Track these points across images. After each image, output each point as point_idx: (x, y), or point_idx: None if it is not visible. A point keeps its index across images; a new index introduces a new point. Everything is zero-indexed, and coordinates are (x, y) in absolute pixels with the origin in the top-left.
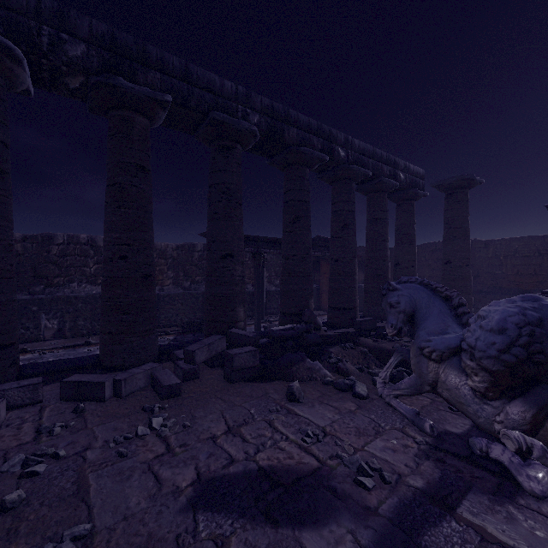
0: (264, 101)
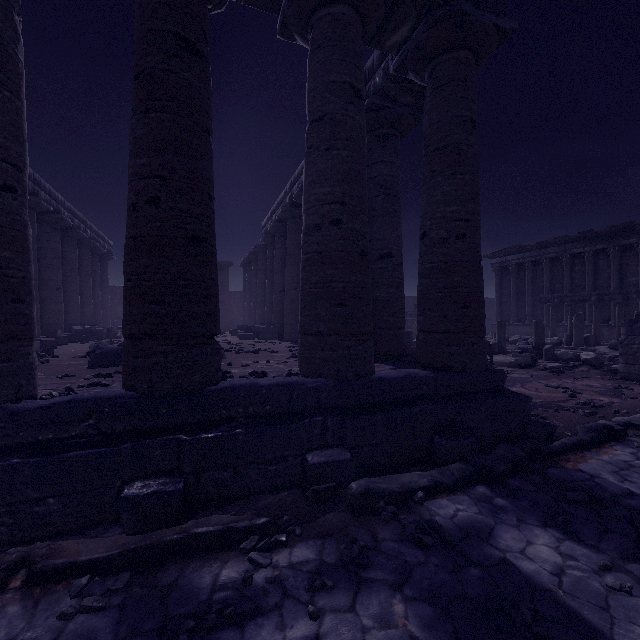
0: (68, 204)
